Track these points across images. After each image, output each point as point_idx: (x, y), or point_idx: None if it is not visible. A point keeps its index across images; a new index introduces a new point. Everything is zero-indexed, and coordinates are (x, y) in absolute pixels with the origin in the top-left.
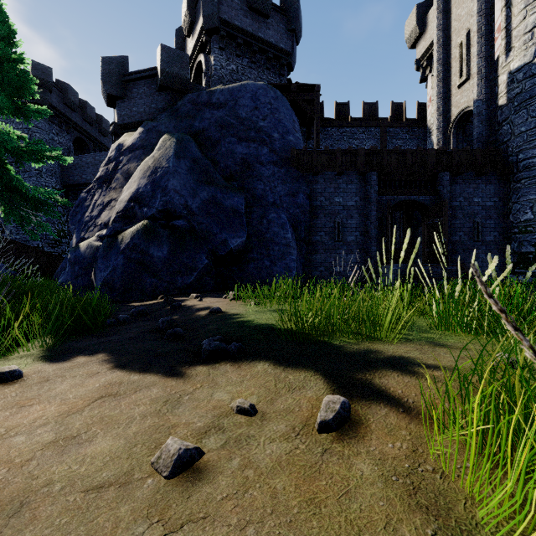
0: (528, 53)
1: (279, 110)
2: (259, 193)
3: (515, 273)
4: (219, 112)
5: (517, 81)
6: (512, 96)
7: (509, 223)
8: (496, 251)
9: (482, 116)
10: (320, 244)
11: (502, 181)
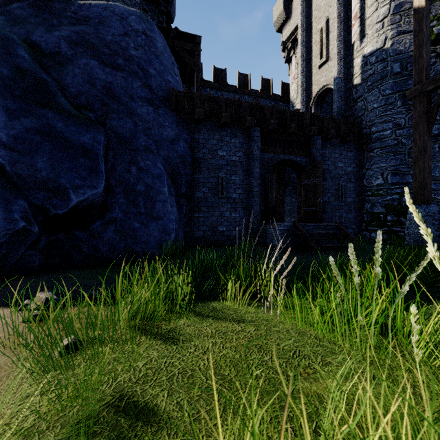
0: (379, 39)
1: (155, 44)
2: (127, 133)
3: (368, 230)
4: (75, 27)
5: (371, 64)
6: (365, 77)
7: (363, 186)
8: (354, 211)
9: (341, 92)
10: (203, 201)
11: (358, 150)
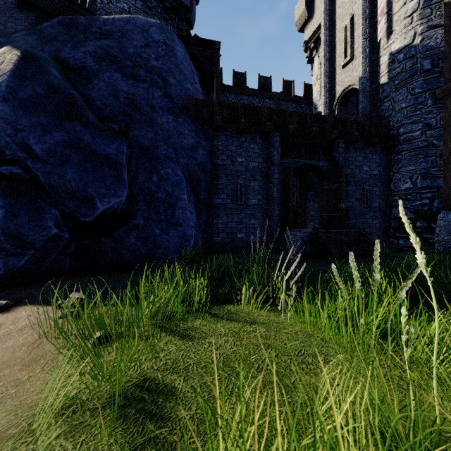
0: (408, 36)
1: (175, 53)
2: (148, 143)
3: (396, 237)
4: (100, 42)
5: (398, 61)
6: (393, 75)
7: (391, 191)
8: (380, 217)
9: (367, 93)
10: (221, 207)
11: (385, 152)
